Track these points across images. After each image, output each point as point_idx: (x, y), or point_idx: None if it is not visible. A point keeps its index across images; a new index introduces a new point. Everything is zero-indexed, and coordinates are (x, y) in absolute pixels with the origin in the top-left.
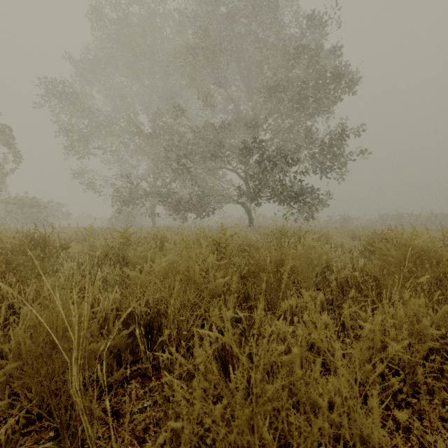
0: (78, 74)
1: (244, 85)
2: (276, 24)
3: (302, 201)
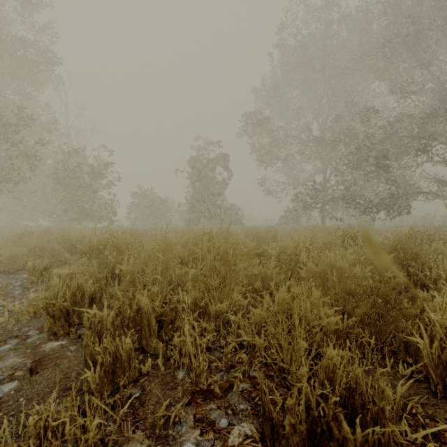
0: (263, 102)
1: None
2: None
3: None
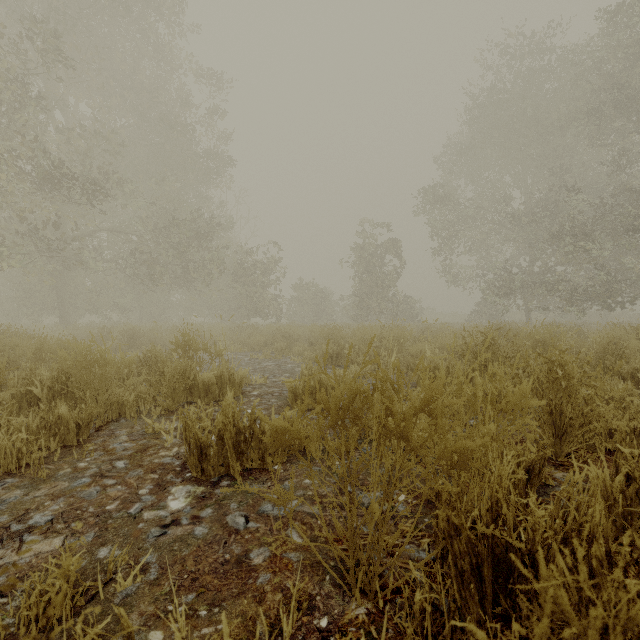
0: (445, 172)
1: None
2: None
3: None
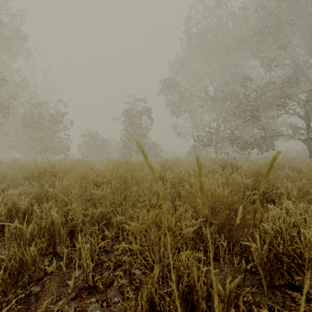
0: (175, 71)
1: (304, 41)
2: None
3: None
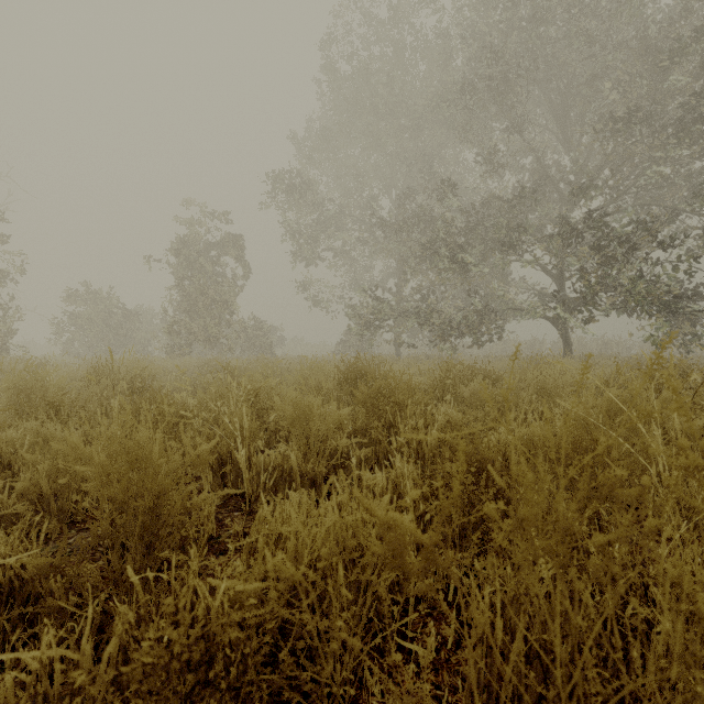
0: (305, 156)
1: (555, 121)
2: (633, 7)
3: (681, 310)
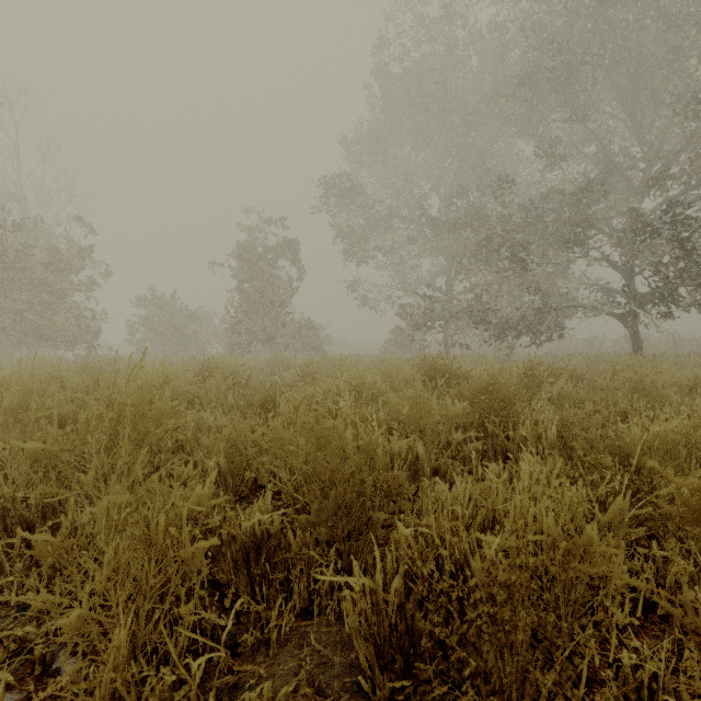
0: (355, 159)
1: (623, 106)
2: None
3: None
